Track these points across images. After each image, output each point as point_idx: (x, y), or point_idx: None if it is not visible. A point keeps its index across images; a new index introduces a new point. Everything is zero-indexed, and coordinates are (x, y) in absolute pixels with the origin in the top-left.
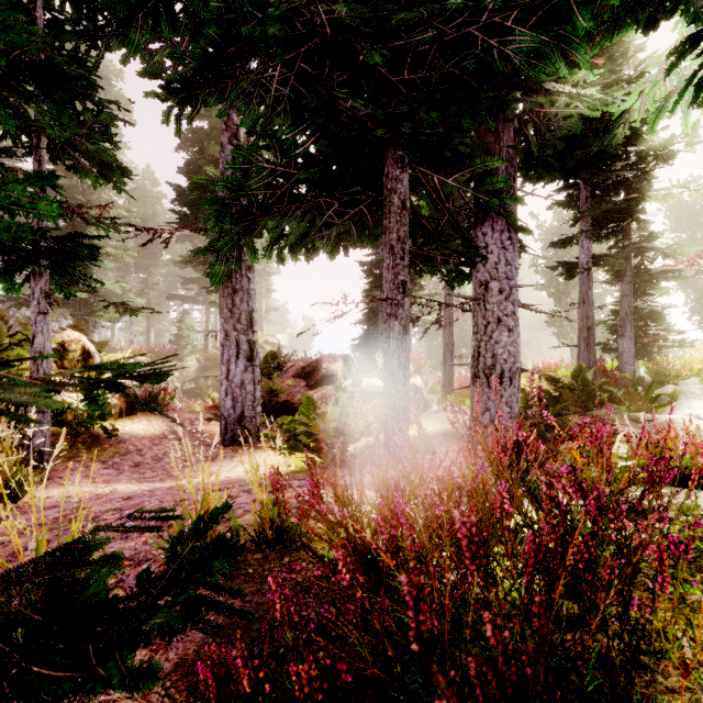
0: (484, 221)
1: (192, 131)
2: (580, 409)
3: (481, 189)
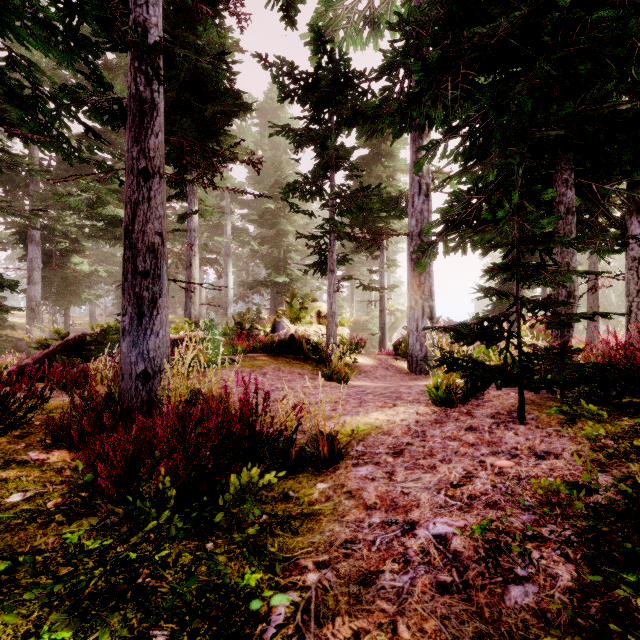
0: (639, 211)
1: (362, 159)
2: None
3: (637, 190)
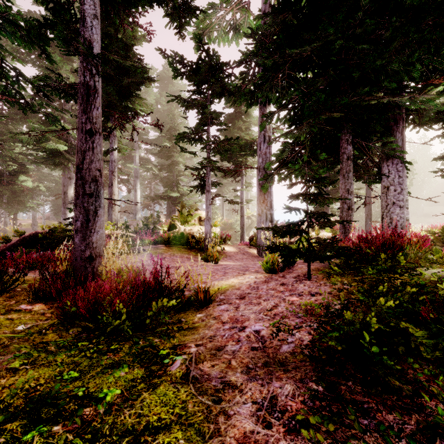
0: (388, 159)
1: (229, 115)
2: (443, 244)
3: (386, 147)
